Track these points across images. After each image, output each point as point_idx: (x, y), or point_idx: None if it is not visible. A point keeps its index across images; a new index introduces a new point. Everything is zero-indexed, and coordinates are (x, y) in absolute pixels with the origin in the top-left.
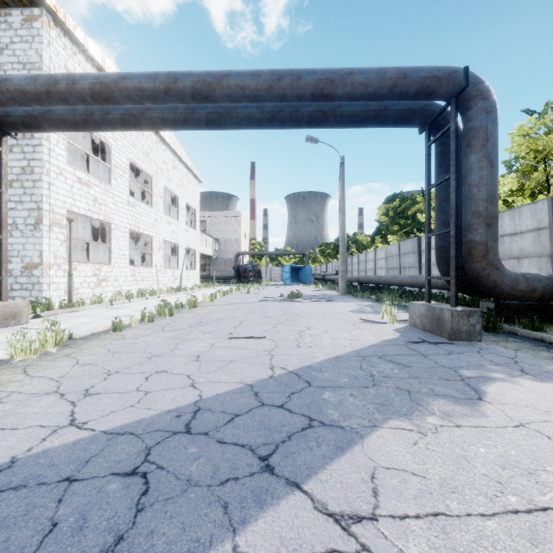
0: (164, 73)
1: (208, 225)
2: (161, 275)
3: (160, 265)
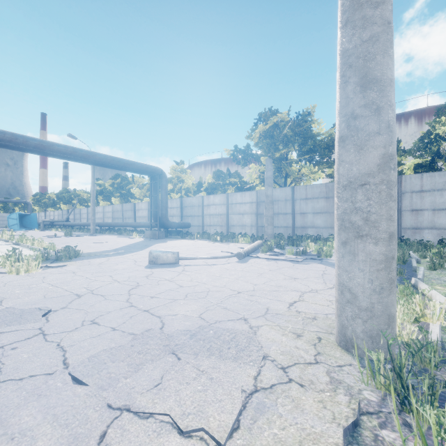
0: (71, 147)
1: None
2: None
3: None
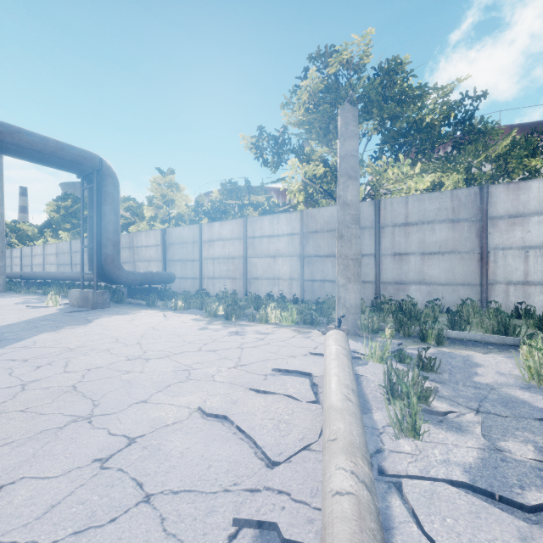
0: None
1: None
2: None
3: None
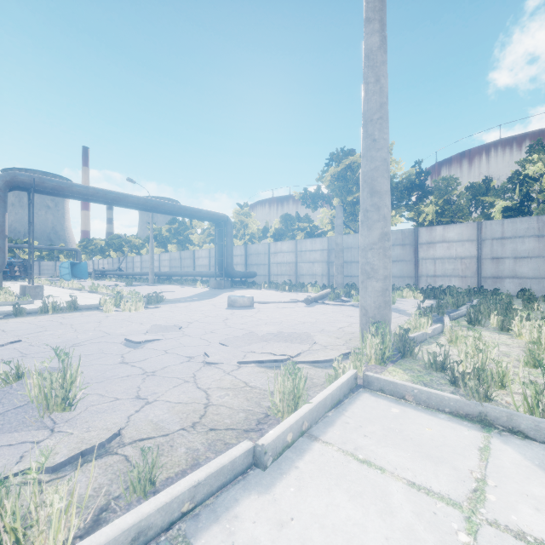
0: (143, 198)
1: None
2: None
3: None
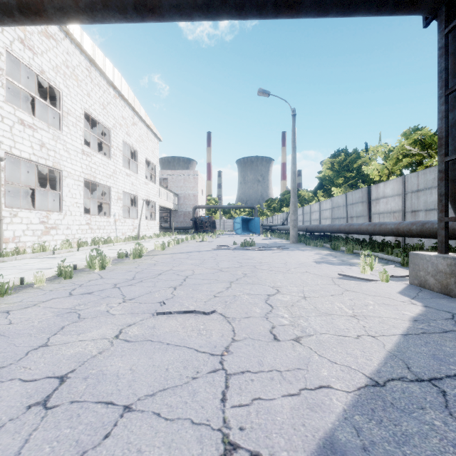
0: None
1: (169, 182)
2: (119, 224)
3: (118, 215)
